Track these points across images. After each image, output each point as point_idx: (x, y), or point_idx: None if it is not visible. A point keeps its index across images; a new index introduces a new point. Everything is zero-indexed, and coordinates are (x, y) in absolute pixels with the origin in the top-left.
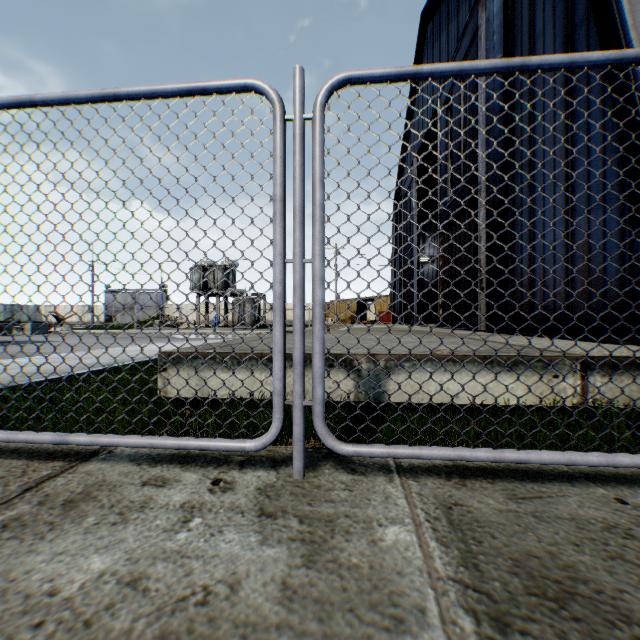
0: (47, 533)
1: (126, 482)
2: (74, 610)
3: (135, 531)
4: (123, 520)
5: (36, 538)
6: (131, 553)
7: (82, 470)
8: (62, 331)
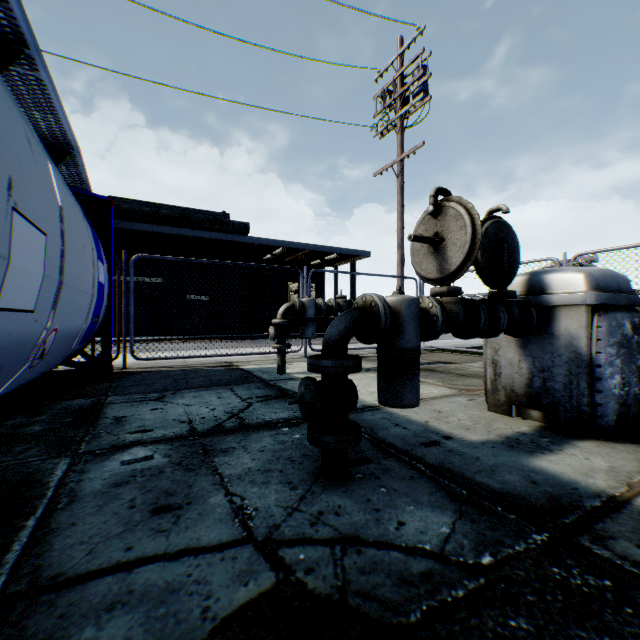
0: None
1: None
2: None
3: None
4: None
5: None
6: None
7: None
8: None
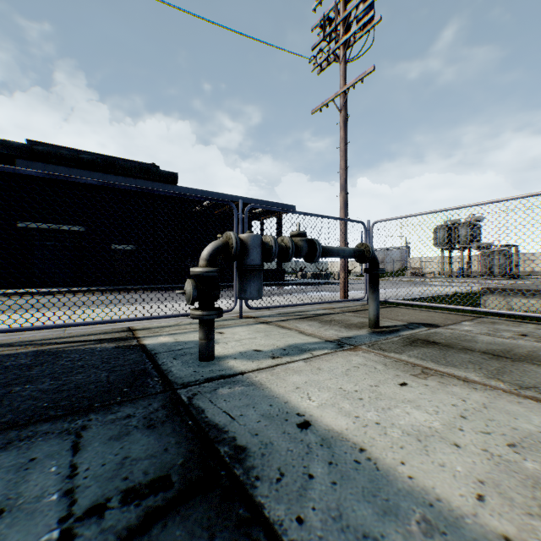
0: (492, 325)
1: (504, 322)
2: (518, 332)
3: (521, 328)
4: (514, 327)
5: (490, 325)
6: (524, 330)
7: (482, 319)
8: (351, 278)
